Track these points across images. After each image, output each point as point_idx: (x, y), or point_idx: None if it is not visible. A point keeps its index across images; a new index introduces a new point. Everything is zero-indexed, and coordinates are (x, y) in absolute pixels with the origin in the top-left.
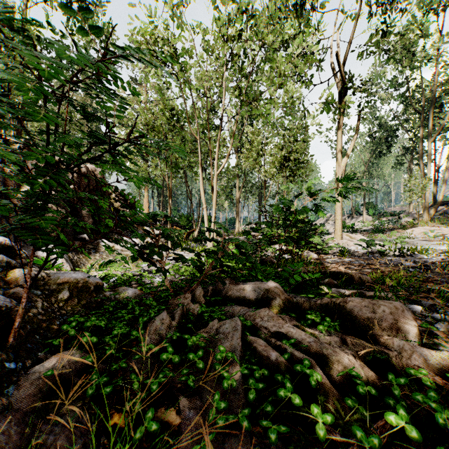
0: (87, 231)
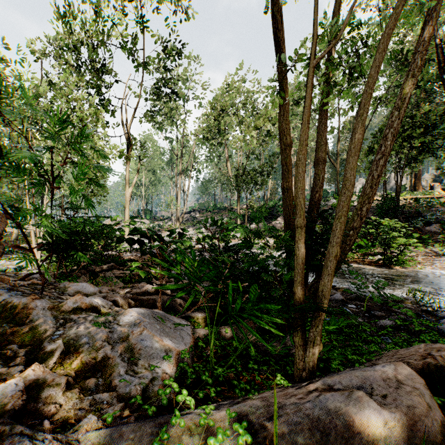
0: None
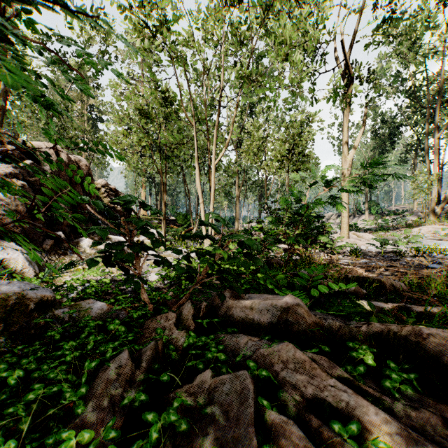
0: (64, 228)
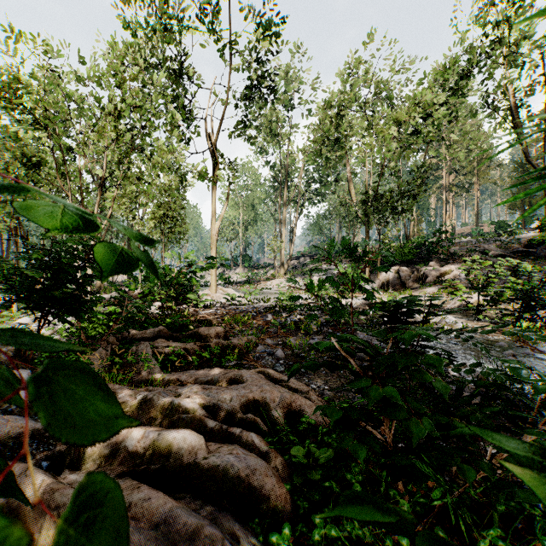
0: None
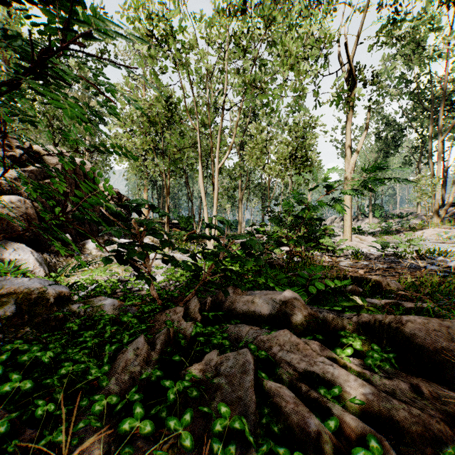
0: (71, 230)
